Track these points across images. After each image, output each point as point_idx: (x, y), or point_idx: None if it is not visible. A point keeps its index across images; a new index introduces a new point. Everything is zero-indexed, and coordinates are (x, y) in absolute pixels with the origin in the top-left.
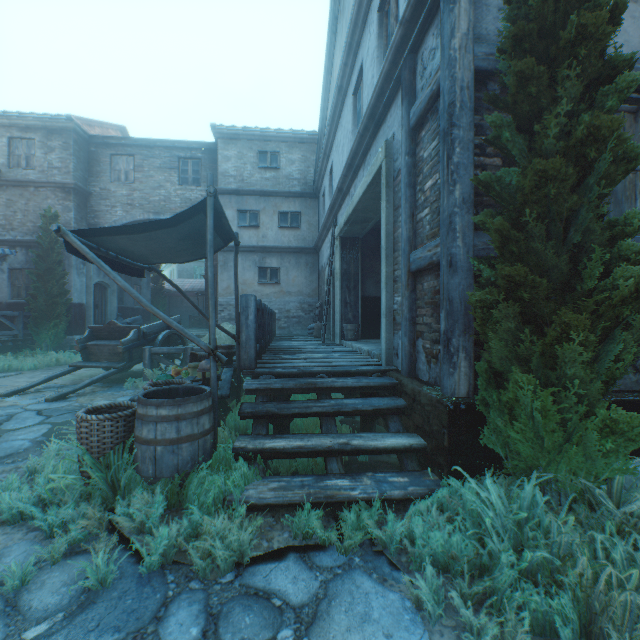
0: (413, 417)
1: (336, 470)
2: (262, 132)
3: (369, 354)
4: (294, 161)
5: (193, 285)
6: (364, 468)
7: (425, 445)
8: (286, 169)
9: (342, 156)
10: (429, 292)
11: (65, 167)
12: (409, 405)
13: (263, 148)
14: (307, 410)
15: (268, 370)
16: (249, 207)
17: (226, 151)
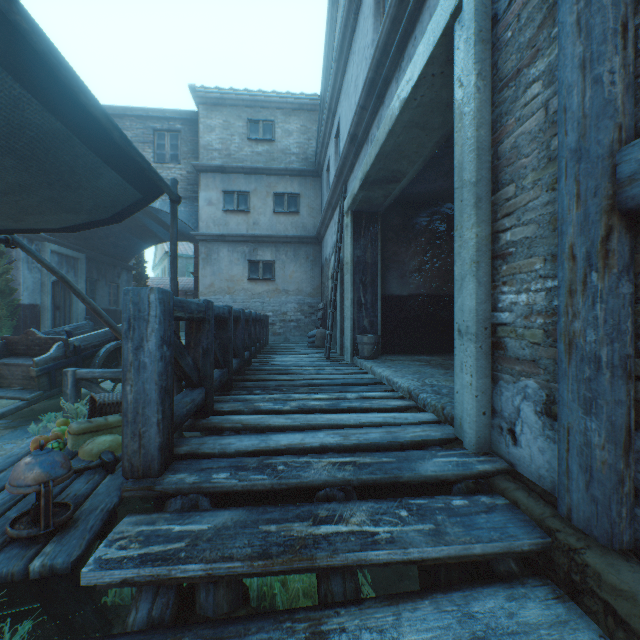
0: None
1: None
2: (253, 96)
3: (412, 397)
4: (292, 132)
5: (183, 284)
6: None
7: None
8: (282, 142)
9: (355, 95)
10: None
11: None
12: None
13: (254, 116)
14: None
15: (192, 480)
16: (237, 187)
17: (209, 119)
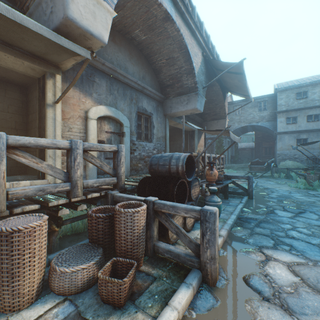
0: None
1: None
2: (298, 85)
3: None
4: (315, 92)
5: (245, 145)
6: None
7: None
8: (310, 97)
9: None
10: None
11: None
12: None
13: (298, 91)
14: None
15: None
16: (291, 116)
17: (280, 96)
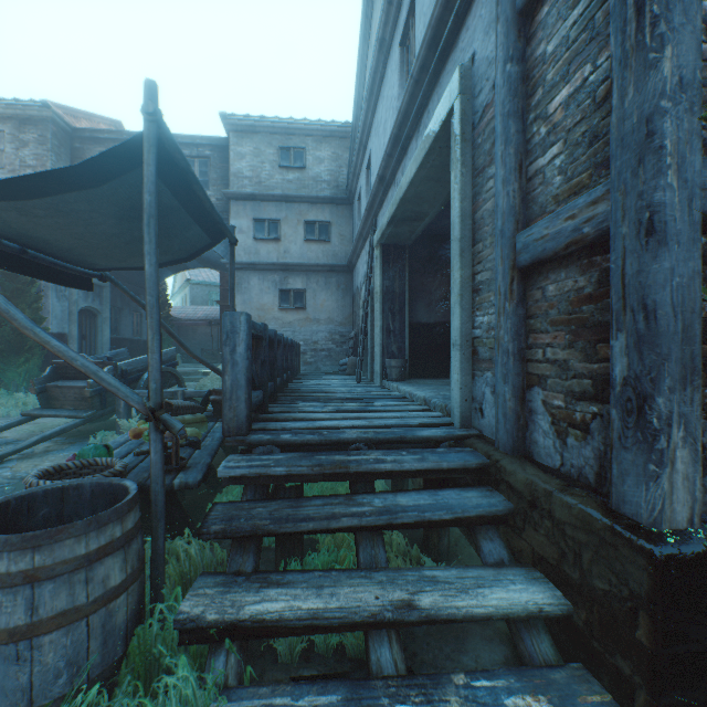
0: (530, 537)
1: (389, 667)
2: (283, 123)
3: (426, 403)
4: (323, 159)
5: (207, 313)
6: (439, 636)
7: (569, 609)
8: (313, 169)
9: (384, 137)
10: (562, 301)
11: (41, 166)
12: (519, 511)
13: (285, 143)
14: (331, 524)
15: (268, 437)
16: (268, 215)
17: (239, 147)
